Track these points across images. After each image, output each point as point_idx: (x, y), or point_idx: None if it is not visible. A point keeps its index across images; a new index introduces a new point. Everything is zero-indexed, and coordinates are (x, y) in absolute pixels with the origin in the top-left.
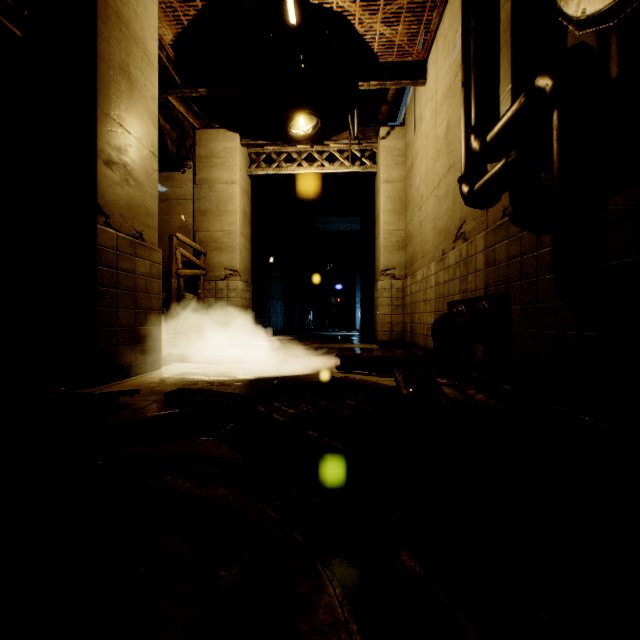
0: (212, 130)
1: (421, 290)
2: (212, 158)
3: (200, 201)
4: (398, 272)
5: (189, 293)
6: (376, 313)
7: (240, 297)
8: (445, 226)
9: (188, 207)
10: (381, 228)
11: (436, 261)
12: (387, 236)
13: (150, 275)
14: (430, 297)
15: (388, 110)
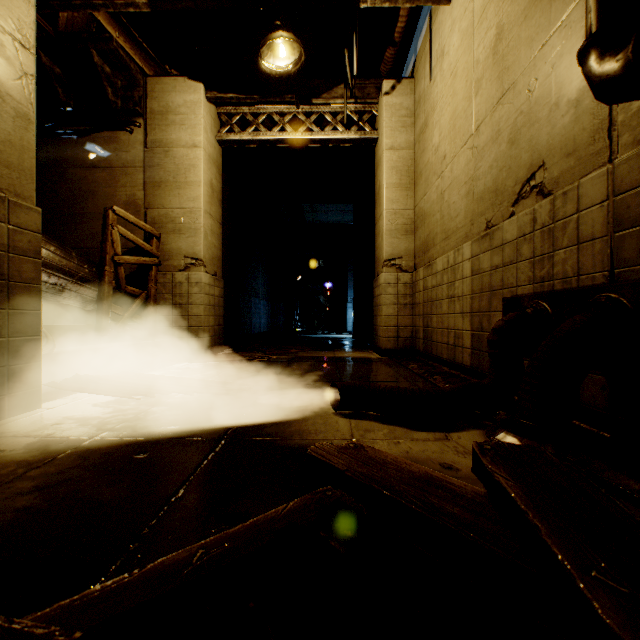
0: (168, 78)
1: (444, 283)
2: (168, 114)
3: (153, 169)
4: (405, 262)
5: (138, 288)
6: (377, 314)
7: (205, 293)
8: (492, 185)
9: (137, 177)
10: (384, 207)
11: (474, 239)
12: (392, 217)
13: (10, 248)
14: (462, 292)
15: (394, 56)
